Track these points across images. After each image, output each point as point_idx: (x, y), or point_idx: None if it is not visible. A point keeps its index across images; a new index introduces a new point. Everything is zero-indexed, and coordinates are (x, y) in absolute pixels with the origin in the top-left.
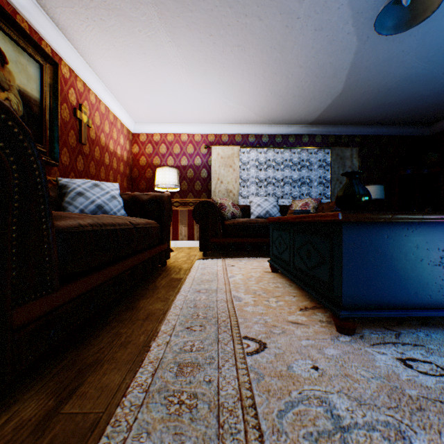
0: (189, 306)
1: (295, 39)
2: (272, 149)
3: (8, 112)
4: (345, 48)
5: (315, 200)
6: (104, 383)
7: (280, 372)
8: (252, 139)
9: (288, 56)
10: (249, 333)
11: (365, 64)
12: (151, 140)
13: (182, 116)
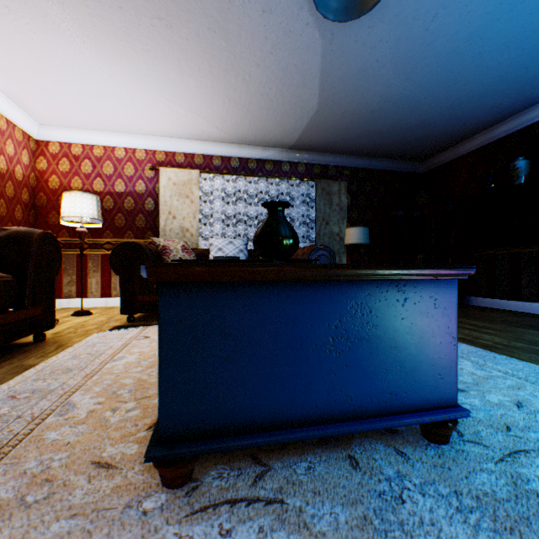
0: None
1: (240, 22)
2: (245, 177)
3: None
4: (309, 47)
5: None
6: None
7: None
8: (218, 162)
9: (238, 47)
10: None
11: (338, 73)
12: (68, 153)
13: (112, 122)
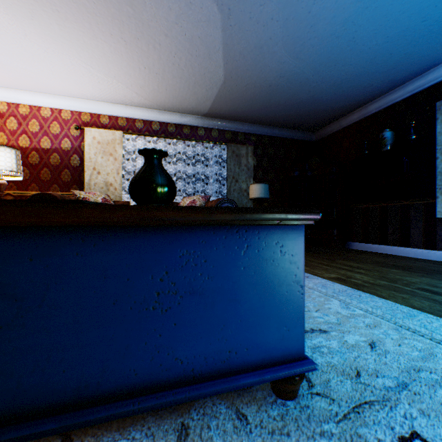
0: None
1: None
2: (165, 139)
3: None
4: (210, 20)
5: (203, 197)
6: None
7: None
8: (141, 124)
9: (144, 14)
10: None
11: (238, 47)
12: None
13: (35, 82)
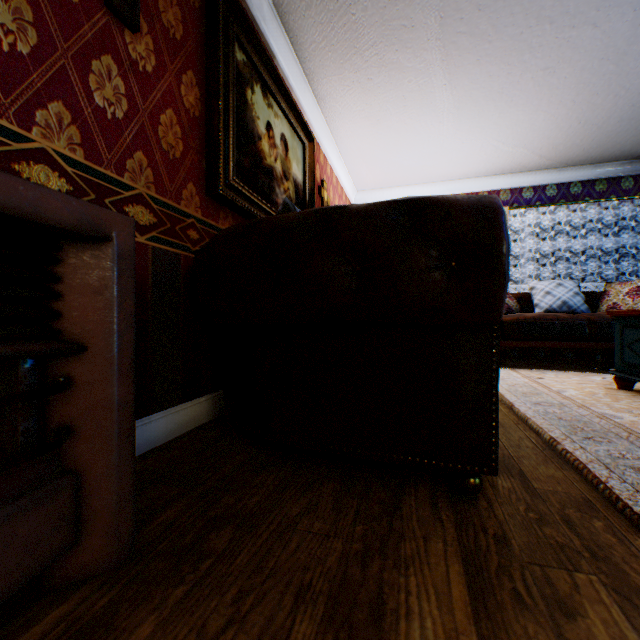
0: (550, 418)
1: None
2: (564, 206)
3: None
4: None
5: None
6: (546, 474)
7: None
8: (528, 193)
9: (629, 65)
10: None
11: None
12: None
13: (422, 175)
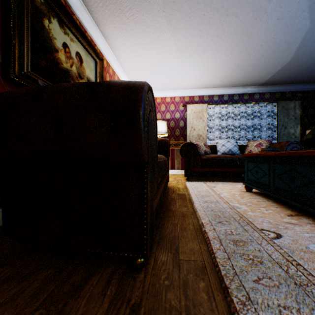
0: (207, 210)
1: (261, 27)
2: (231, 105)
3: (153, 97)
4: (299, 29)
5: (267, 141)
6: (190, 248)
7: (302, 250)
8: (216, 98)
9: (253, 39)
10: (262, 227)
11: (314, 38)
12: None
13: (167, 85)
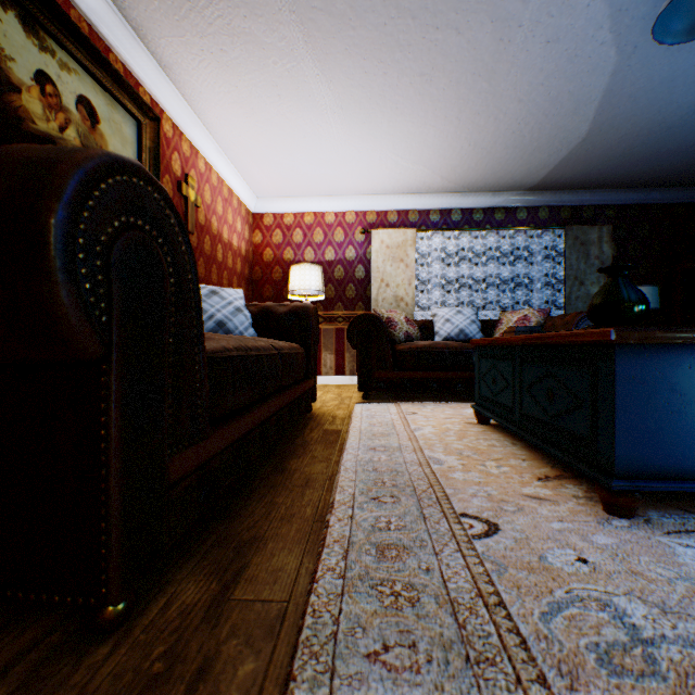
0: (365, 470)
1: (514, 59)
2: (468, 232)
3: (166, 197)
4: (596, 68)
5: (539, 311)
6: (276, 566)
7: (529, 564)
8: (436, 216)
9: (501, 85)
10: (467, 509)
11: (629, 90)
12: (280, 223)
13: (327, 186)
